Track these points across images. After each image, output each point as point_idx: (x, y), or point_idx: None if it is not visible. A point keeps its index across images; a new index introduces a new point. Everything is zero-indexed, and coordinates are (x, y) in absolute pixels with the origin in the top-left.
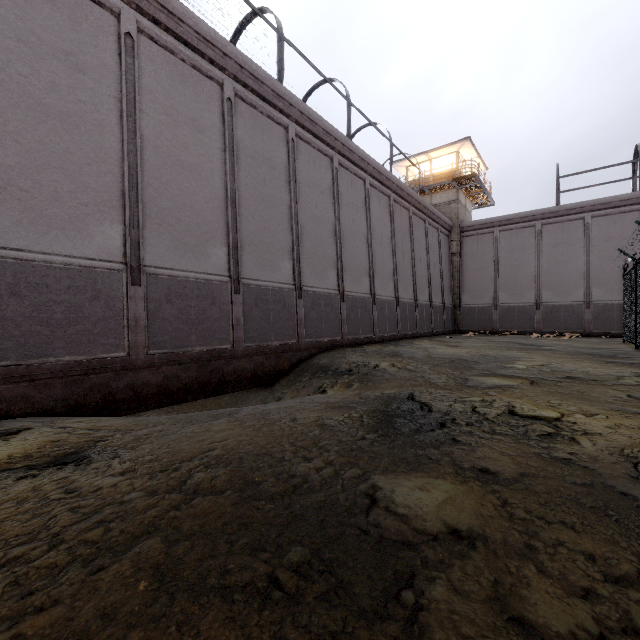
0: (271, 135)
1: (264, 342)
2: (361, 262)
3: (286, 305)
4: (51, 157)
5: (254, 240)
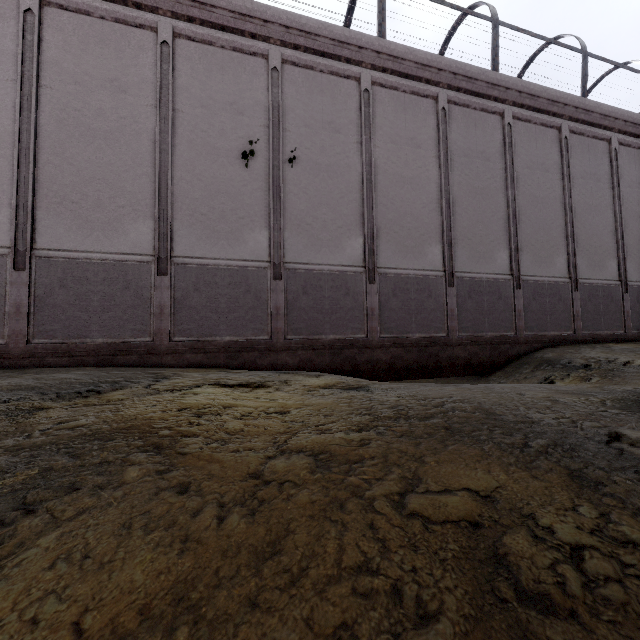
0: (484, 127)
1: (478, 333)
2: (603, 242)
3: (501, 296)
4: (322, 198)
5: (467, 234)
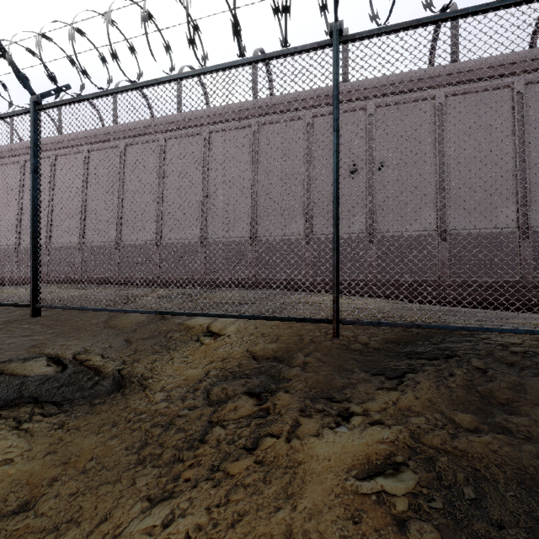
0: None
1: None
2: None
3: None
4: (403, 188)
5: None
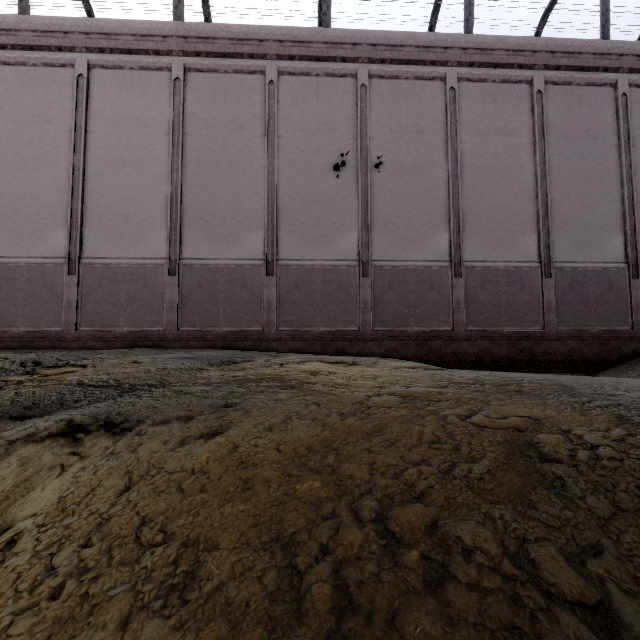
0: (591, 103)
1: (581, 327)
2: None
3: (613, 287)
4: (407, 198)
5: (568, 221)
